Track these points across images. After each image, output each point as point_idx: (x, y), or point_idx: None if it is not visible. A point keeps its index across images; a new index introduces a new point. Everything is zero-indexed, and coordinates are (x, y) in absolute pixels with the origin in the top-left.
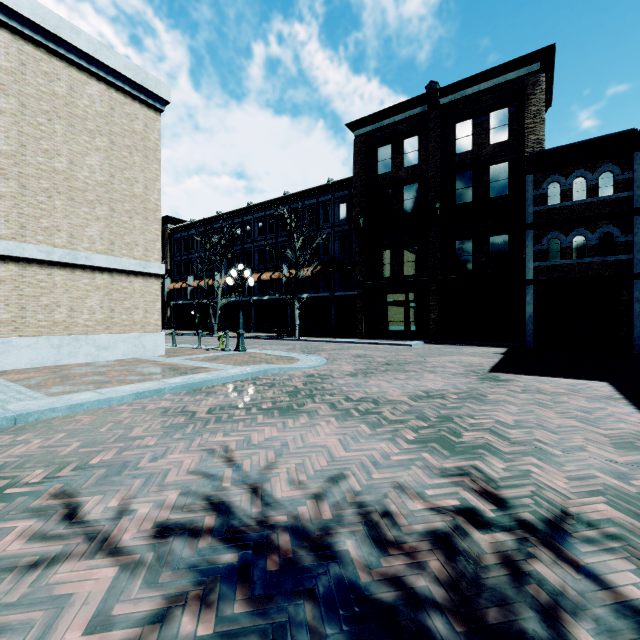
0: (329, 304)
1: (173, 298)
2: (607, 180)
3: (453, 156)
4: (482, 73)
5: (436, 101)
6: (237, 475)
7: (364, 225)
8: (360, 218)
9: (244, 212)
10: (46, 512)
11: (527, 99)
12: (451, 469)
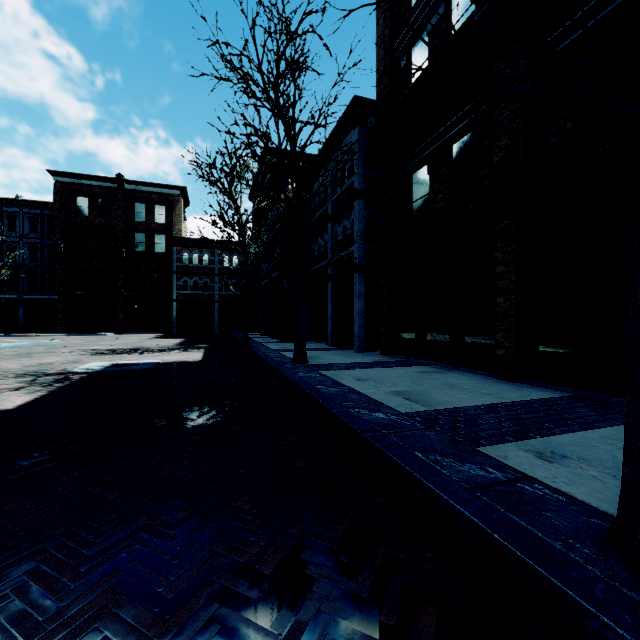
0: (16, 305)
1: None
2: (207, 258)
3: (134, 222)
4: (151, 183)
5: (123, 186)
6: (87, 349)
7: (65, 250)
8: (61, 245)
9: None
10: (56, 352)
11: (174, 207)
12: (132, 346)
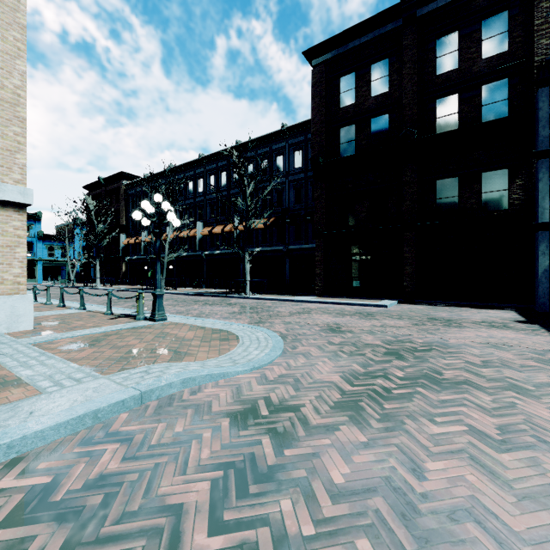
0: (283, 258)
1: (128, 253)
2: None
3: (434, 77)
4: None
5: (413, 11)
6: None
7: (324, 166)
8: (320, 157)
9: (196, 165)
10: None
11: None
12: None
